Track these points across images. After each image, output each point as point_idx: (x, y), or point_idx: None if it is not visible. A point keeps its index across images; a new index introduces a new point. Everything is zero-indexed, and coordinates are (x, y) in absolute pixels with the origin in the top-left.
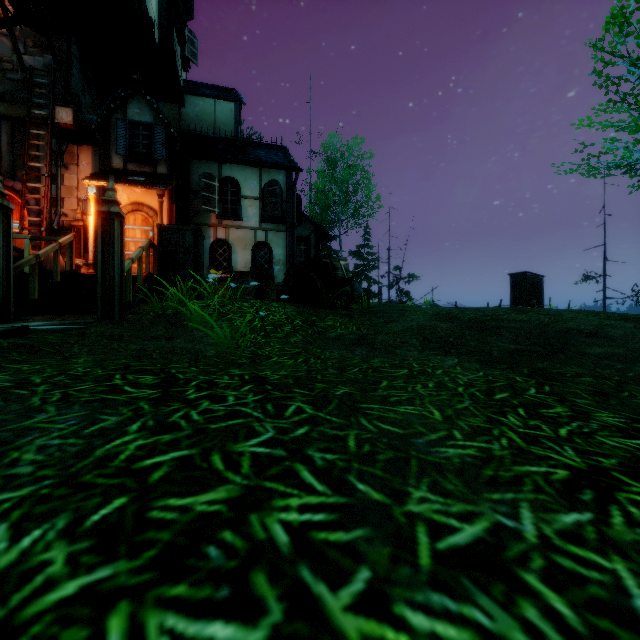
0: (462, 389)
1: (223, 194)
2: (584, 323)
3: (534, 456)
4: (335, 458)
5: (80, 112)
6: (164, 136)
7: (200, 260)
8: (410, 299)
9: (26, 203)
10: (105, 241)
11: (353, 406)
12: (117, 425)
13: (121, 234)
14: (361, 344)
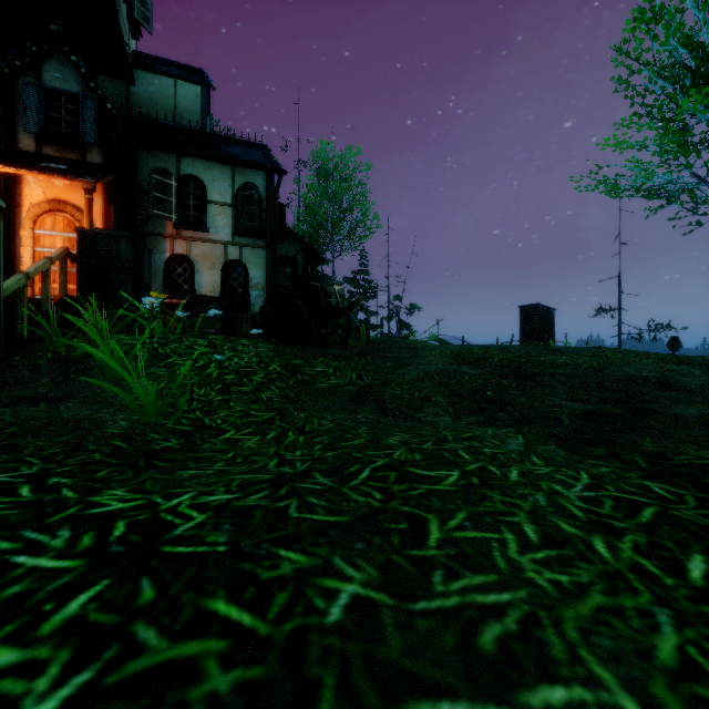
0: (606, 548)
1: (183, 197)
2: (643, 368)
3: None
4: None
5: None
6: (97, 113)
7: (142, 279)
8: (411, 333)
9: None
10: None
11: None
12: None
13: None
14: (364, 401)
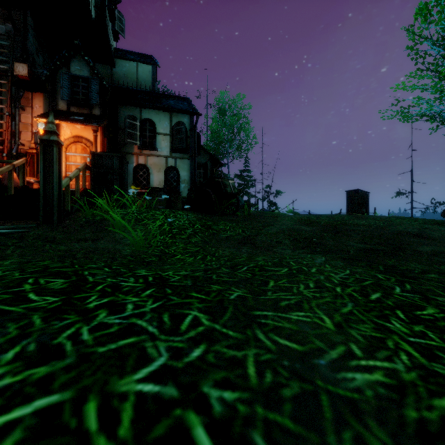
0: (340, 289)
1: (143, 131)
2: (409, 227)
3: (444, 379)
4: (235, 398)
5: (34, 68)
6: (98, 87)
7: (124, 179)
8: (277, 208)
9: None
10: (46, 163)
11: (248, 314)
12: None
13: (59, 158)
14: (246, 243)
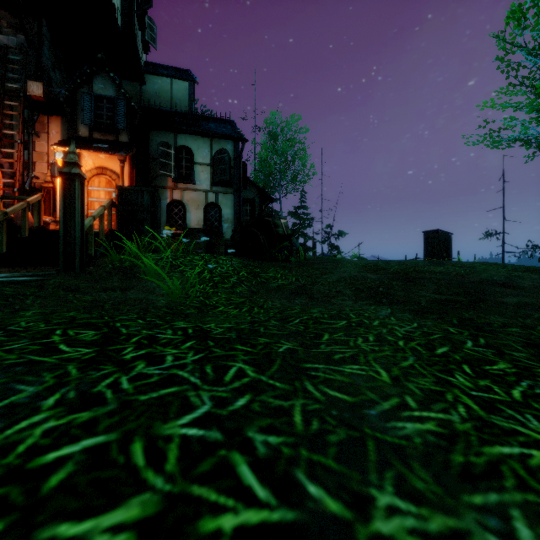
0: (403, 343)
1: (178, 161)
2: (496, 274)
3: (500, 430)
4: (280, 442)
5: (50, 86)
6: (125, 109)
7: (157, 218)
8: (339, 252)
9: (1, 166)
10: (67, 200)
11: (297, 366)
12: (31, 399)
13: (82, 193)
14: (300, 294)
